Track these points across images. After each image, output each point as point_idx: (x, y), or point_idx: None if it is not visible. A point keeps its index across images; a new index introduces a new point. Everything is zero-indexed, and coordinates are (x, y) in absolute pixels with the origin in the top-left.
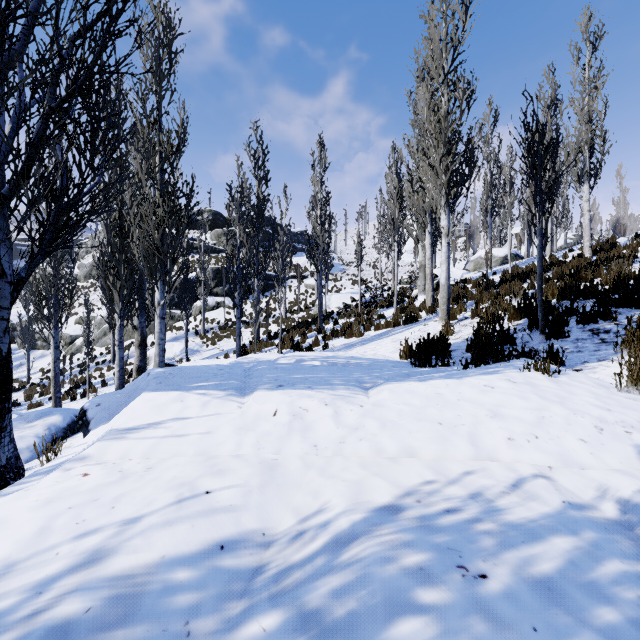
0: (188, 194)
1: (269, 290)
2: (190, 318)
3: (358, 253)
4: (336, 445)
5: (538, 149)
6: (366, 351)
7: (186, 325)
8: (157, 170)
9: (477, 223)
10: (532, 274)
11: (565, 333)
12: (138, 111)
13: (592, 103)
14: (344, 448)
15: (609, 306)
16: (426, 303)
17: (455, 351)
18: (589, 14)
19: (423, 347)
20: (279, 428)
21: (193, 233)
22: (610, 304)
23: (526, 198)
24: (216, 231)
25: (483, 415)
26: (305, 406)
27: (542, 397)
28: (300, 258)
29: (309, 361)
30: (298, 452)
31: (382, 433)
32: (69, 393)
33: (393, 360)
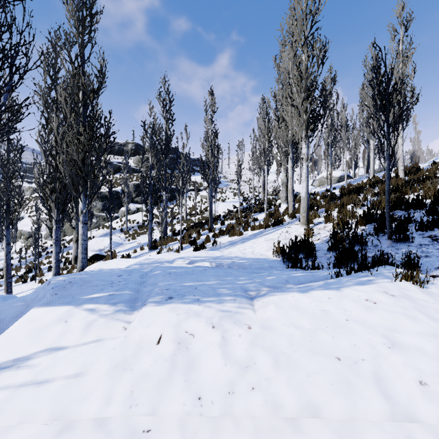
0: (105, 125)
1: (175, 199)
2: (117, 219)
3: (238, 173)
4: (224, 398)
5: (387, 89)
6: (246, 248)
7: (110, 226)
8: (80, 105)
9: (320, 153)
10: (363, 189)
11: (410, 239)
12: (64, 58)
13: (405, 68)
14: (234, 404)
15: (436, 216)
16: (288, 210)
17: (317, 251)
18: (402, 4)
19: (292, 248)
20: (160, 366)
21: (121, 158)
22: (437, 214)
23: (353, 136)
24: (137, 157)
25: (380, 344)
26: (191, 330)
27: (428, 316)
28: (197, 177)
29: (200, 262)
30: (178, 411)
31: (277, 376)
32: (22, 276)
33: (268, 259)
